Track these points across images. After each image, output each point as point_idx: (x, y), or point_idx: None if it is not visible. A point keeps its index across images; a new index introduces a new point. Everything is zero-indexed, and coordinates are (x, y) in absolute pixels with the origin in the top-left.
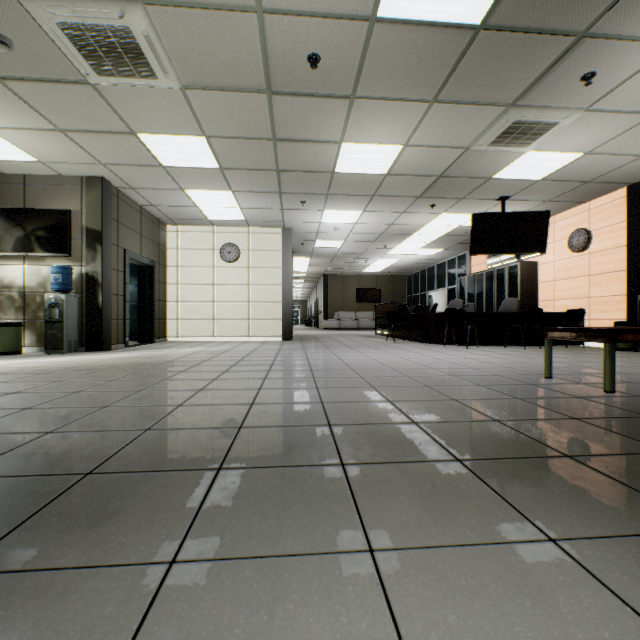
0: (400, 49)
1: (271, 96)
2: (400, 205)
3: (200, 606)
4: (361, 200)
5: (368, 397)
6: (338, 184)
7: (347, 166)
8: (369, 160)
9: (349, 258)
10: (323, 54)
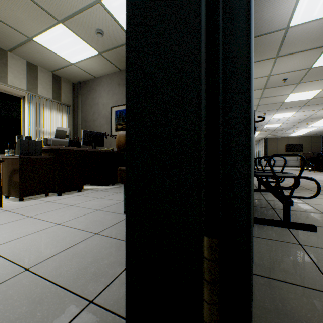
0: (321, 70)
1: (264, 89)
2: (318, 107)
3: (296, 193)
4: (295, 108)
5: (310, 184)
6: (284, 105)
7: (290, 100)
8: (302, 96)
9: (282, 130)
10: (288, 78)
